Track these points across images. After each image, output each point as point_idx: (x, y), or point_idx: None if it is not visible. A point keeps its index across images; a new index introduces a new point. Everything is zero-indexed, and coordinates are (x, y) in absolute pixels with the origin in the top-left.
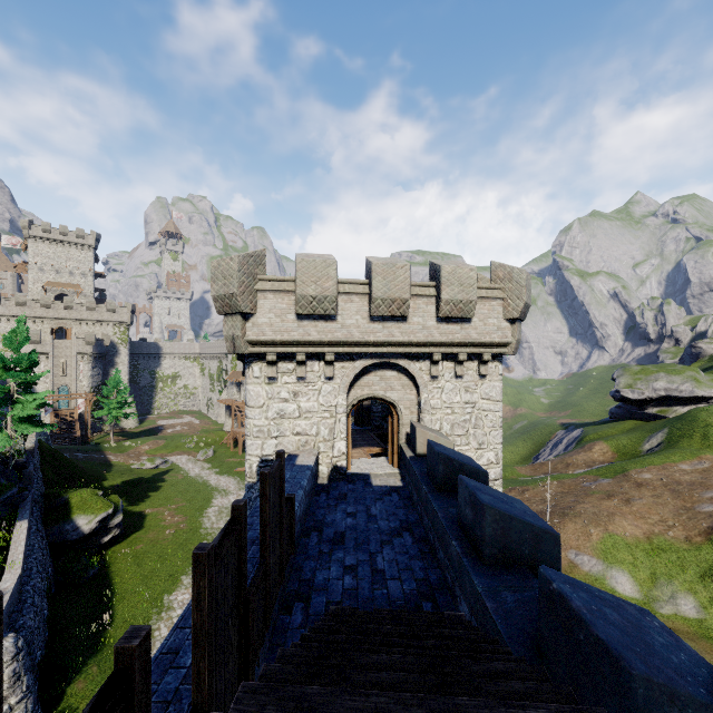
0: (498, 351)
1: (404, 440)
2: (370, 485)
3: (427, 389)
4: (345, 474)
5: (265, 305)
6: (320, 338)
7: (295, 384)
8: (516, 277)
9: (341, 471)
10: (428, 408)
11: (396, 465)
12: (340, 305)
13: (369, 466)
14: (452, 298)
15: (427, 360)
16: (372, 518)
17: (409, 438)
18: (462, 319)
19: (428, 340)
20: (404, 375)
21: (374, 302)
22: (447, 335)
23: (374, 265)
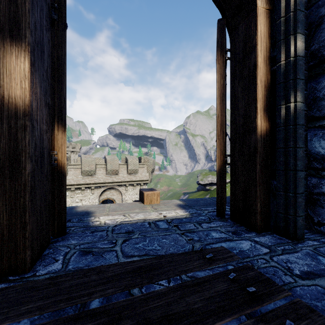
0: (145, 182)
1: None
2: None
3: (124, 194)
4: None
5: (71, 173)
6: (90, 182)
7: (81, 197)
8: (150, 161)
9: None
10: (125, 200)
11: None
12: (96, 172)
13: None
14: (131, 168)
15: (124, 186)
16: None
17: None
18: (135, 173)
19: (124, 180)
20: (117, 191)
21: (107, 171)
22: (130, 179)
23: (107, 160)
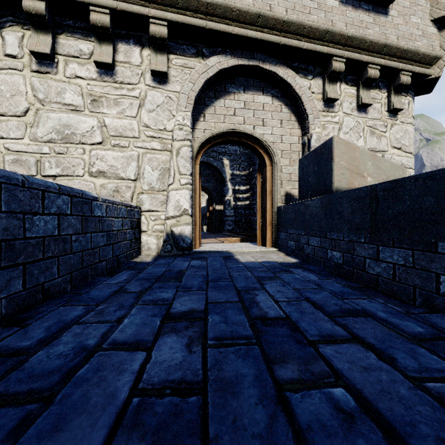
0: (421, 70)
1: (283, 204)
2: (235, 261)
3: (319, 121)
4: (189, 248)
5: None
6: None
7: (94, 82)
8: None
9: (180, 244)
10: None
11: (269, 242)
12: None
13: (227, 246)
14: None
15: (318, 77)
16: (277, 334)
17: (289, 201)
18: (376, 7)
19: (328, 26)
20: (283, 104)
21: None
22: (354, 28)
23: None
